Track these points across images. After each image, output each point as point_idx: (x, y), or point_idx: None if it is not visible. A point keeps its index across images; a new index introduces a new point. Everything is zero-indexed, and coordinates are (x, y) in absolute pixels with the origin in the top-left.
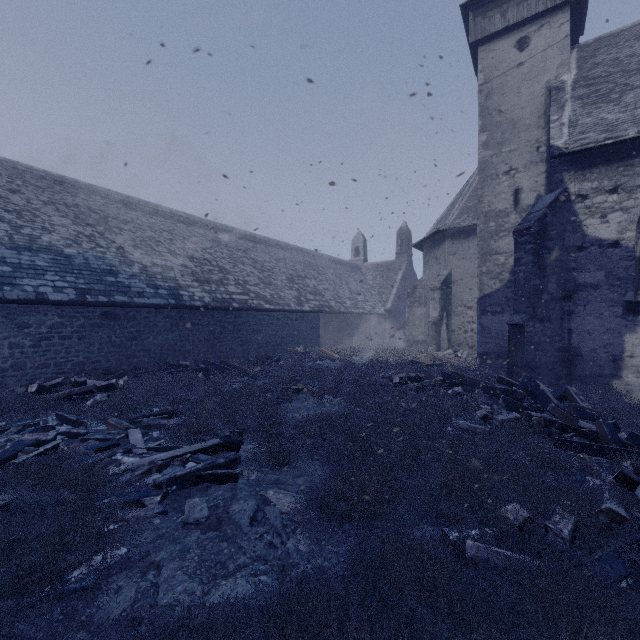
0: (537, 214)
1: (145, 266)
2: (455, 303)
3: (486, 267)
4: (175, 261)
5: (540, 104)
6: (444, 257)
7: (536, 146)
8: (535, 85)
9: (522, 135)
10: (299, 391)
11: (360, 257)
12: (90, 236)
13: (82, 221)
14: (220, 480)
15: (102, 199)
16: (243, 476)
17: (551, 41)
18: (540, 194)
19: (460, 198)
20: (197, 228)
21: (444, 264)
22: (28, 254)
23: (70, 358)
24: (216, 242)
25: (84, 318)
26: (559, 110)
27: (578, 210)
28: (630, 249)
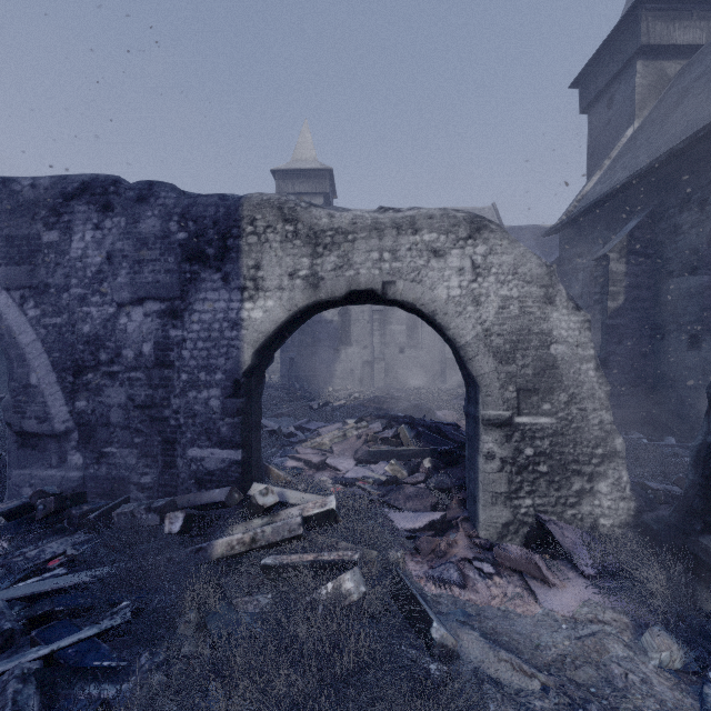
0: None
1: None
2: None
3: None
4: None
5: None
6: None
7: None
8: None
9: None
10: None
11: None
12: None
13: None
14: None
15: None
16: None
17: None
18: None
19: None
20: None
21: None
22: None
23: None
24: None
25: None
26: None
27: None
28: (336, 325)
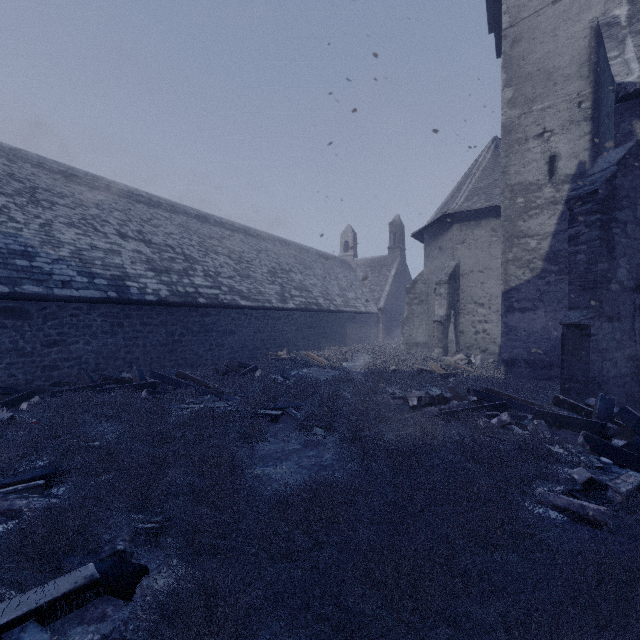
0: (603, 174)
1: (80, 249)
2: (464, 299)
3: (512, 253)
4: (125, 245)
5: (583, 48)
6: (451, 246)
7: (577, 101)
8: (576, 25)
9: (559, 88)
10: (277, 418)
11: (350, 252)
12: (1, 207)
13: None
14: None
15: (33, 167)
16: None
17: None
18: (583, 161)
19: (468, 178)
20: (161, 210)
21: (451, 254)
22: None
23: None
24: (184, 227)
25: None
26: (618, 45)
27: None
28: None
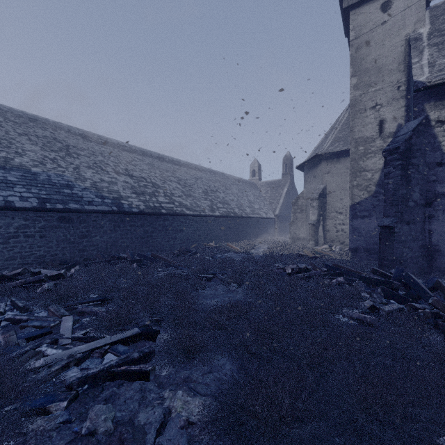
0: (404, 136)
1: (95, 182)
2: (329, 210)
3: (356, 181)
4: (119, 178)
5: (400, 53)
6: (320, 175)
7: (397, 86)
8: (396, 38)
9: (385, 78)
10: (211, 279)
11: (256, 177)
12: (53, 159)
13: (48, 148)
14: (132, 377)
15: (65, 133)
16: (155, 371)
17: (409, 3)
18: (400, 123)
19: (332, 131)
20: (137, 155)
21: (320, 180)
22: (2, 171)
23: (33, 252)
24: (151, 165)
25: (44, 221)
26: (419, 54)
27: (437, 133)
28: None
